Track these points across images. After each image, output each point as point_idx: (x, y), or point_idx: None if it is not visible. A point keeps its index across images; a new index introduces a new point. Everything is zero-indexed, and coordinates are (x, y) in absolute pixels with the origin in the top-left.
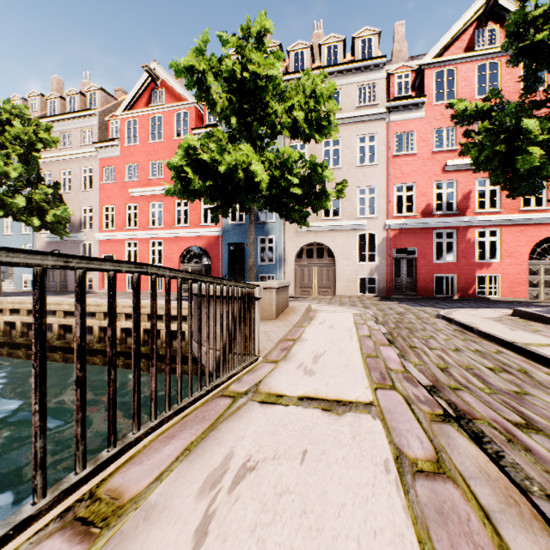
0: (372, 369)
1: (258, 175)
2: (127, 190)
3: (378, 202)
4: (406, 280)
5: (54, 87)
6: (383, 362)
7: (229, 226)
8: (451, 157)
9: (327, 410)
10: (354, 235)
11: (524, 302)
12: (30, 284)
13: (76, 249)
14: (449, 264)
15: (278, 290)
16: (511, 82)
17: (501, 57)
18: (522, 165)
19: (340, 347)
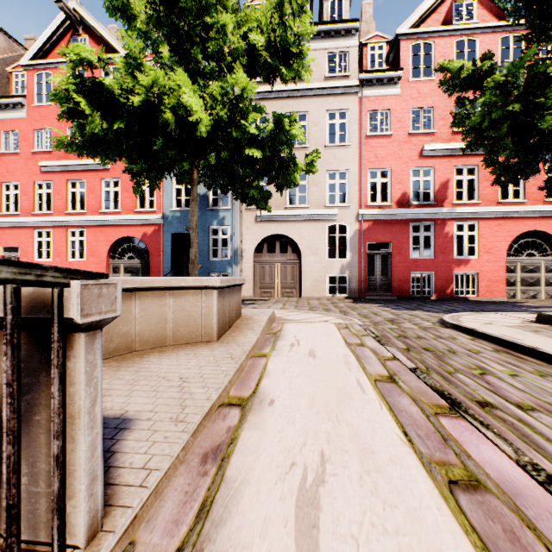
0: None
1: (193, 113)
2: (36, 163)
3: (350, 189)
4: (381, 279)
5: None
6: (526, 524)
7: (173, 213)
8: (428, 141)
9: None
10: (323, 227)
11: (507, 302)
12: None
13: None
14: (427, 260)
15: (221, 290)
16: None
17: (479, 34)
18: None
19: (355, 431)
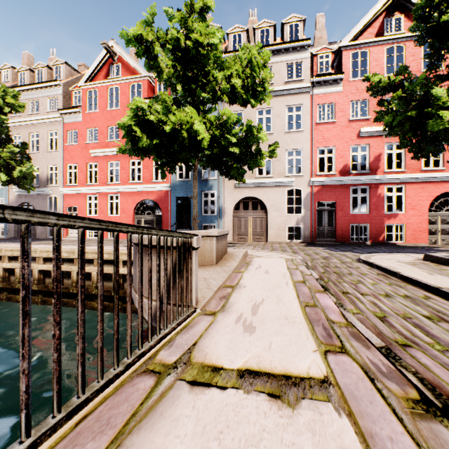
0: (314, 323)
1: (200, 134)
2: (88, 151)
3: (304, 162)
4: (327, 229)
5: (25, 61)
6: (323, 312)
7: (177, 182)
8: (364, 125)
9: (276, 396)
10: (283, 191)
11: (426, 247)
12: (2, 232)
13: (44, 202)
14: (363, 215)
15: (217, 238)
16: (414, 62)
17: (406, 41)
18: (433, 127)
19: (278, 295)
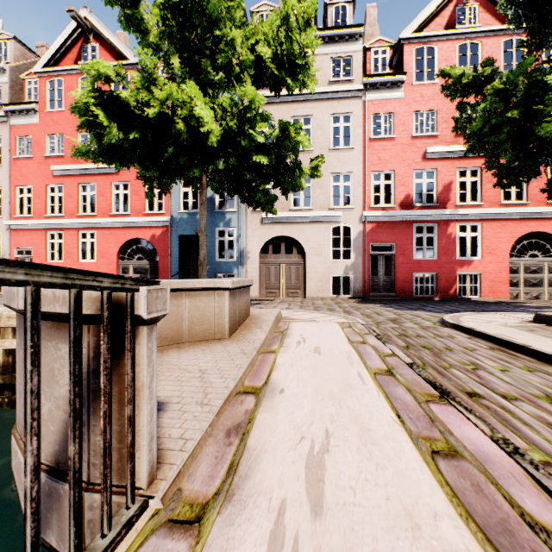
0: None
1: (205, 124)
2: (49, 167)
3: (354, 191)
4: (384, 279)
5: None
6: (490, 481)
7: (181, 215)
8: (432, 144)
9: None
10: (327, 228)
11: (509, 302)
12: None
13: None
14: (430, 261)
15: (232, 291)
16: None
17: (482, 37)
18: (550, 130)
19: (355, 414)
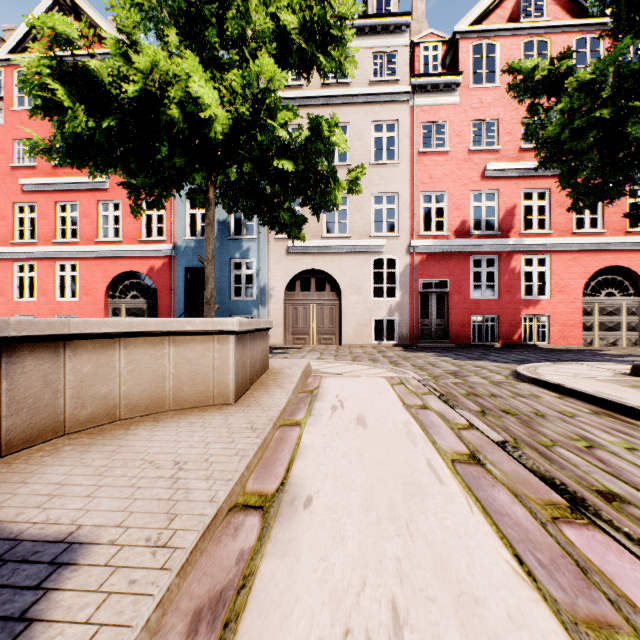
0: None
1: (206, 107)
2: (17, 180)
3: (400, 215)
4: (436, 323)
5: None
6: None
7: (187, 242)
8: (492, 160)
9: None
10: (368, 260)
11: (584, 350)
12: None
13: None
14: (490, 301)
15: (241, 336)
16: None
17: (551, 34)
18: None
19: (441, 556)
